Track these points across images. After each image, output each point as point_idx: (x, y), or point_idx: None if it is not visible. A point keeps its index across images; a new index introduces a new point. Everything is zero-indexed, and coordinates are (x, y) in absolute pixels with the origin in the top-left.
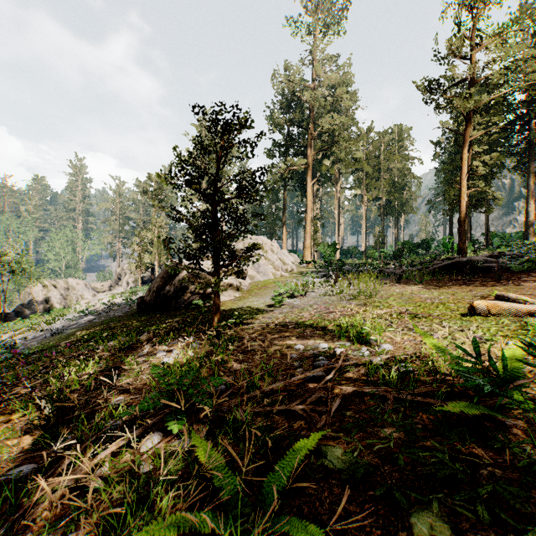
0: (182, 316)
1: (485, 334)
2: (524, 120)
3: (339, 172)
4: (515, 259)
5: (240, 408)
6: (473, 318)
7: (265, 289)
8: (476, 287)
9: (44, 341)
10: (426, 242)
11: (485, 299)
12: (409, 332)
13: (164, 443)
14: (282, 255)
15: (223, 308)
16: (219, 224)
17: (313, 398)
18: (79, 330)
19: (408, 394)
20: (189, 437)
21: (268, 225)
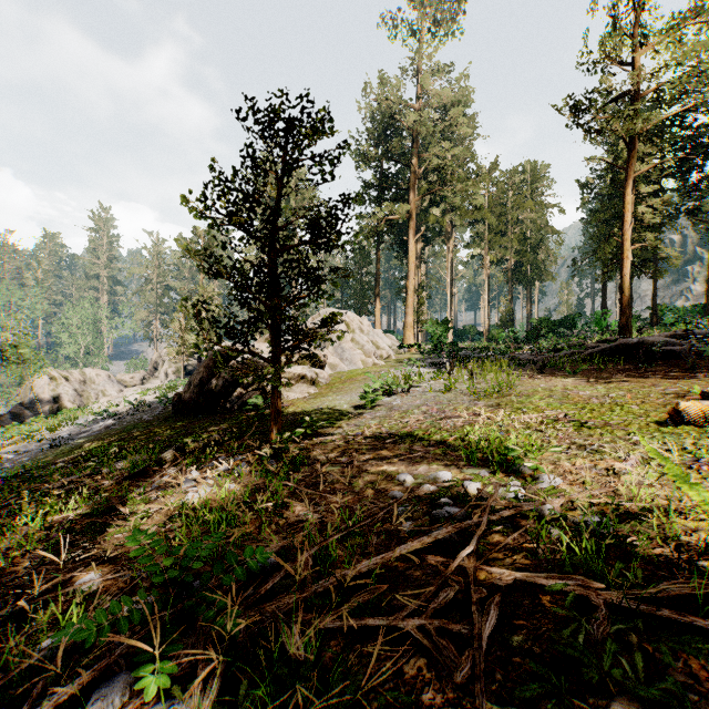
0: (232, 421)
1: None
2: (706, 151)
3: (452, 225)
4: None
5: (297, 617)
6: (680, 430)
7: (351, 382)
8: (661, 380)
9: (39, 456)
10: (570, 319)
11: (683, 398)
12: (581, 452)
13: (133, 707)
14: (375, 337)
15: (291, 410)
16: (279, 283)
17: (441, 600)
18: (90, 440)
19: (641, 602)
20: (183, 700)
21: (356, 297)
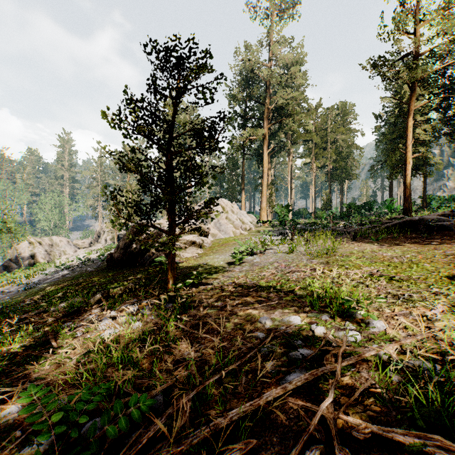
0: (145, 272)
1: None
2: None
3: (291, 143)
4: None
5: None
6: None
7: (225, 246)
8: (440, 245)
9: (16, 295)
10: (369, 204)
11: None
12: (396, 300)
13: None
14: (241, 216)
15: (184, 265)
16: (173, 176)
17: None
18: (50, 285)
19: None
20: None
21: (229, 190)
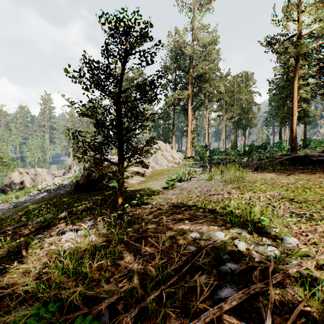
0: (101, 194)
1: None
2: None
3: (208, 101)
4: None
5: None
6: None
7: (161, 175)
8: (323, 174)
9: (7, 211)
10: (264, 145)
11: None
12: (300, 219)
13: None
14: (172, 153)
15: (131, 189)
16: (121, 120)
17: None
18: (33, 204)
19: None
20: None
21: (163, 135)
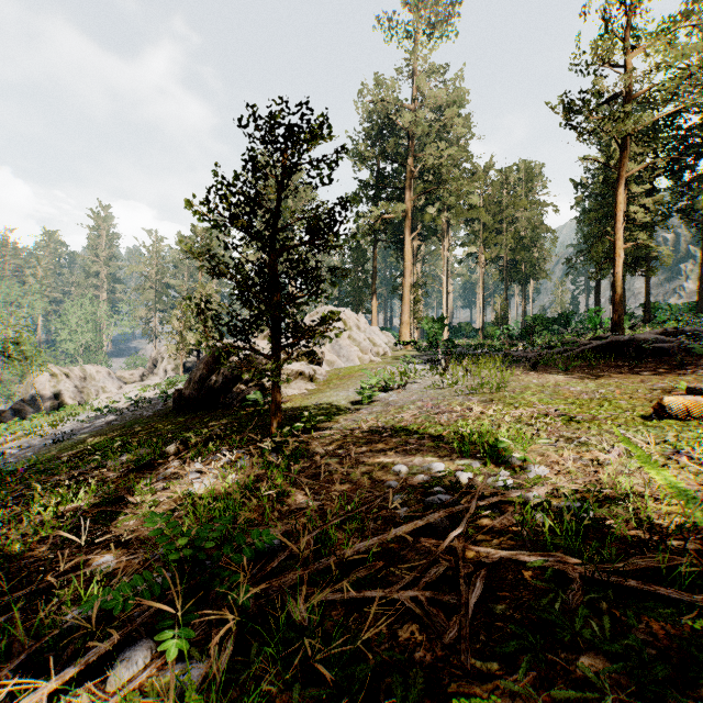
0: (232, 416)
1: (694, 450)
2: (698, 151)
3: (448, 224)
4: (699, 337)
5: (301, 591)
6: (664, 423)
7: (348, 379)
8: (650, 376)
9: (43, 451)
10: (564, 316)
11: (669, 393)
12: (568, 444)
13: (155, 668)
14: (372, 334)
15: (289, 406)
16: (279, 282)
17: (432, 574)
18: (92, 435)
19: (612, 573)
20: (200, 660)
21: (353, 294)
